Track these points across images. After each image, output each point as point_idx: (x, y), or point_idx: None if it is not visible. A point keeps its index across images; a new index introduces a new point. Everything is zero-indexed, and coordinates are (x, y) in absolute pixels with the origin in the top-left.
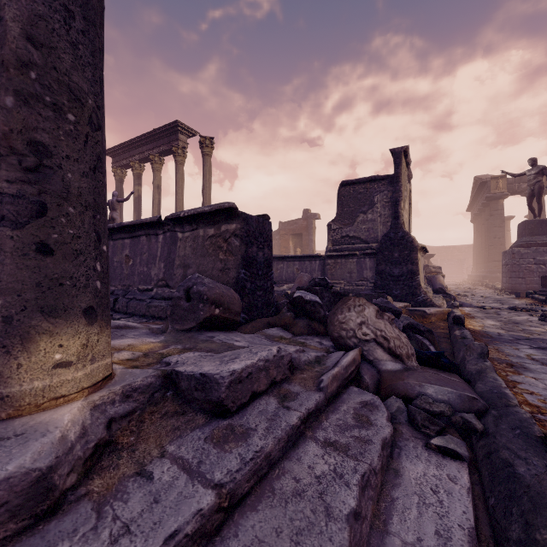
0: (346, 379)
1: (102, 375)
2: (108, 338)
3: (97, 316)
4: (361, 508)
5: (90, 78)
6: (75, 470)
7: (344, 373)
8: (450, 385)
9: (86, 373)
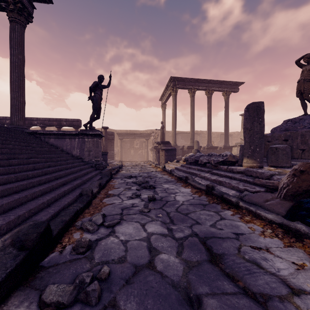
0: (265, 185)
1: (249, 166)
2: (251, 161)
3: (249, 157)
4: (226, 183)
5: (249, 124)
6: (236, 171)
7: (265, 183)
8: (254, 194)
9: (246, 164)
